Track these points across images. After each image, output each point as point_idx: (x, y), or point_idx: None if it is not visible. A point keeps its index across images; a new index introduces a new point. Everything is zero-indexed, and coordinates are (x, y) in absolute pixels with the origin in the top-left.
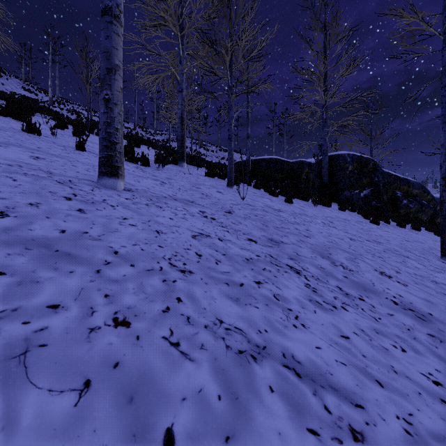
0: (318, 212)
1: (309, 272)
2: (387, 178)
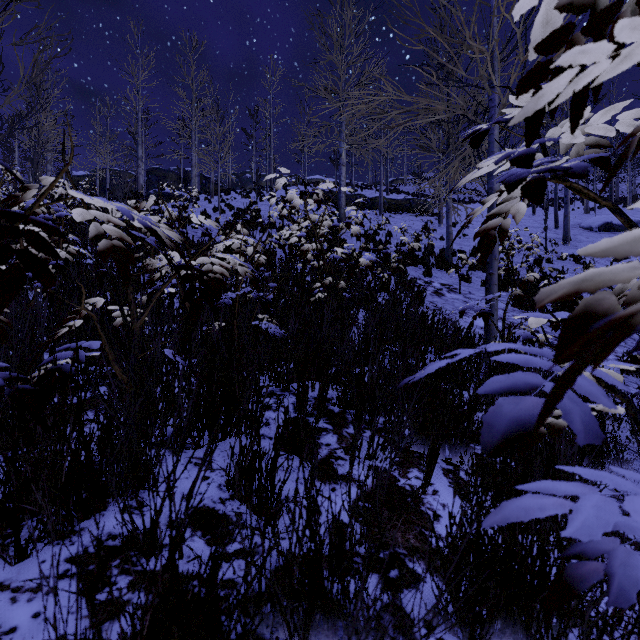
0: None
1: None
2: None
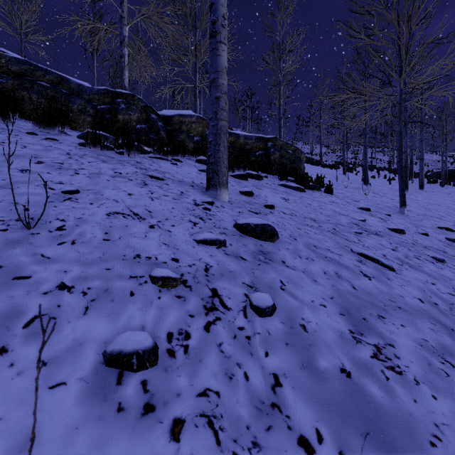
0: None
1: None
2: None
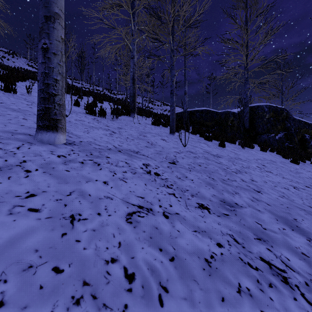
0: (247, 154)
1: (295, 270)
2: (298, 123)
